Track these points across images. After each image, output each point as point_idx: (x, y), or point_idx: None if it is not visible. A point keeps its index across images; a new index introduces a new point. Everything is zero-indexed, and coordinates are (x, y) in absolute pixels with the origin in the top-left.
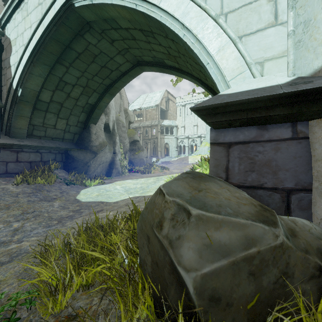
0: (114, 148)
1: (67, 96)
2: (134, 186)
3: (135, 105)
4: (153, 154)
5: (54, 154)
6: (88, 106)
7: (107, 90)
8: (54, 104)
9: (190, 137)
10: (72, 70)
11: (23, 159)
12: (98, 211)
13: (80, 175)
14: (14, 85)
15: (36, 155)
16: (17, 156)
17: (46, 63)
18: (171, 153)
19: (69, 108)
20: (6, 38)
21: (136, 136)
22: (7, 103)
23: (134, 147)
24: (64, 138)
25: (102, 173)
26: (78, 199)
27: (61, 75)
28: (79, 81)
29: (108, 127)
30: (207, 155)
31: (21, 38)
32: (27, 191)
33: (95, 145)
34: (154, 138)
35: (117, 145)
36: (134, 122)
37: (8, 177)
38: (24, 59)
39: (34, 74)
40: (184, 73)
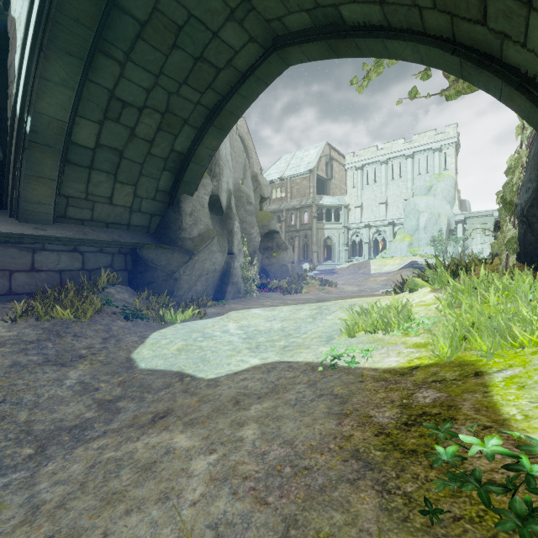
0: (231, 244)
1: (129, 135)
2: (266, 327)
3: (273, 174)
4: (304, 257)
5: (109, 255)
6: (175, 158)
7: (211, 119)
8: (104, 152)
9: (373, 224)
10: (132, 70)
11: (46, 266)
12: (156, 414)
13: (158, 298)
14: (18, 110)
15: (72, 258)
16: (33, 260)
17: (72, 51)
18: (336, 255)
19: (136, 162)
20: (12, 21)
21: (274, 222)
22: (11, 151)
23: (270, 243)
24: (131, 224)
25: (206, 293)
26: (132, 361)
27: (112, 85)
28: (150, 98)
29: (219, 201)
30: (406, 257)
31: (26, 6)
32: (27, 337)
33: (191, 236)
34: (305, 228)
35: (236, 237)
36: (271, 202)
37: (13, 303)
38: (28, 46)
39: (52, 79)
40: (395, 36)
